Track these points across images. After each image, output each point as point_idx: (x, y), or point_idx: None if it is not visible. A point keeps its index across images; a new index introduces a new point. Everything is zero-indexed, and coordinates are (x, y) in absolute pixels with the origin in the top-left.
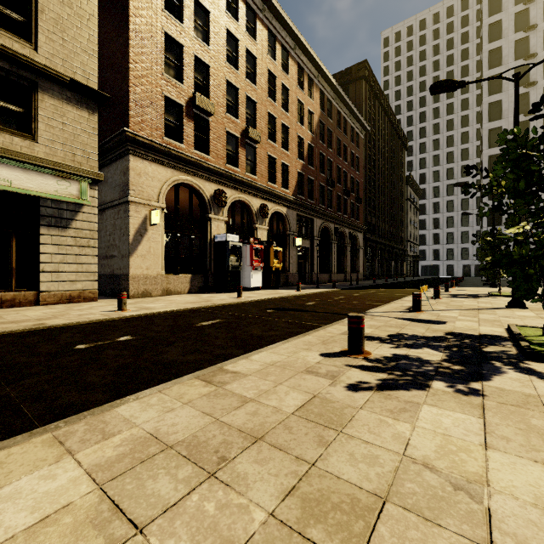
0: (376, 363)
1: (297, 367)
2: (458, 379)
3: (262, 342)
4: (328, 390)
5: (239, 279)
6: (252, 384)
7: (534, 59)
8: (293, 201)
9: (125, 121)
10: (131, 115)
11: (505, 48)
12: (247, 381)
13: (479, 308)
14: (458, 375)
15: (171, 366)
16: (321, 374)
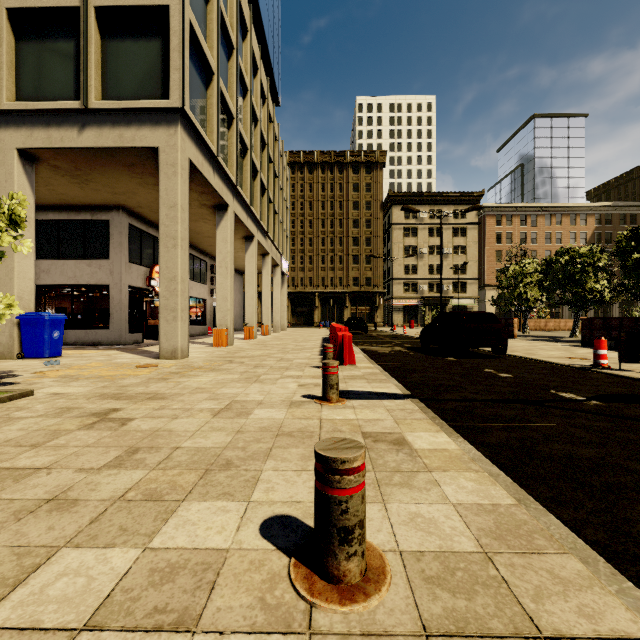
0: None
1: None
2: None
3: None
4: None
5: None
6: None
7: None
8: None
9: (484, 281)
10: (486, 279)
11: None
12: None
13: None
14: None
15: None
16: None
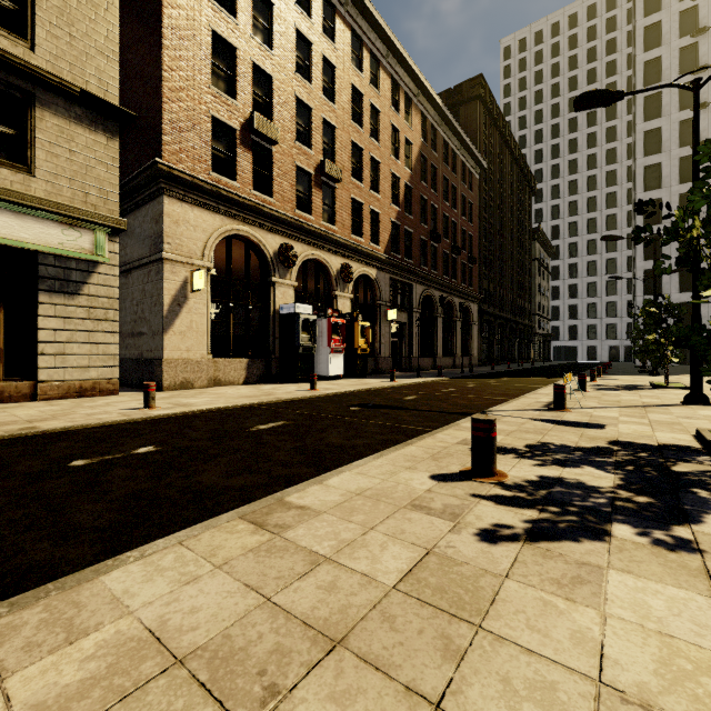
0: (518, 491)
1: (397, 499)
2: (651, 520)
3: (343, 455)
4: (449, 541)
5: (312, 364)
6: (327, 529)
7: (704, 73)
8: (385, 260)
9: (157, 150)
10: (165, 141)
11: (666, 59)
12: (321, 523)
13: (645, 404)
14: (649, 513)
15: (205, 496)
16: (435, 511)
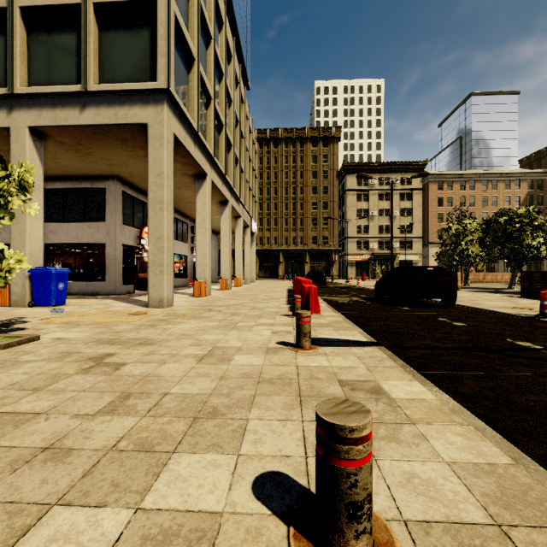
0: None
1: None
2: None
3: None
4: None
5: None
6: None
7: None
8: None
9: (427, 239)
10: (429, 237)
11: None
12: None
13: None
14: None
15: None
16: None
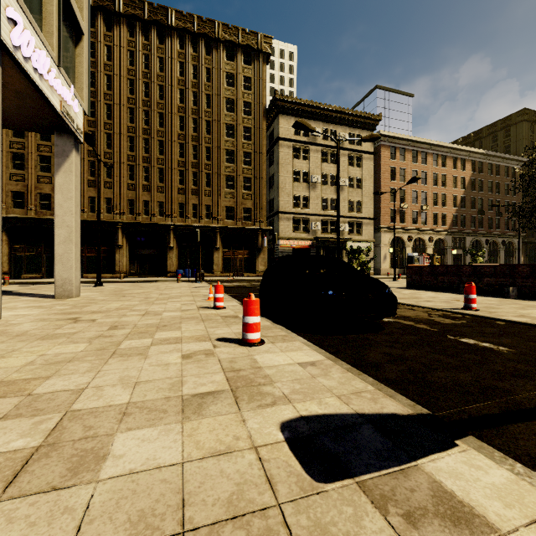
0: None
1: None
2: None
3: None
4: None
5: None
6: None
7: None
8: (449, 231)
9: (379, 222)
10: (381, 220)
11: None
12: None
13: None
14: None
15: None
16: None
